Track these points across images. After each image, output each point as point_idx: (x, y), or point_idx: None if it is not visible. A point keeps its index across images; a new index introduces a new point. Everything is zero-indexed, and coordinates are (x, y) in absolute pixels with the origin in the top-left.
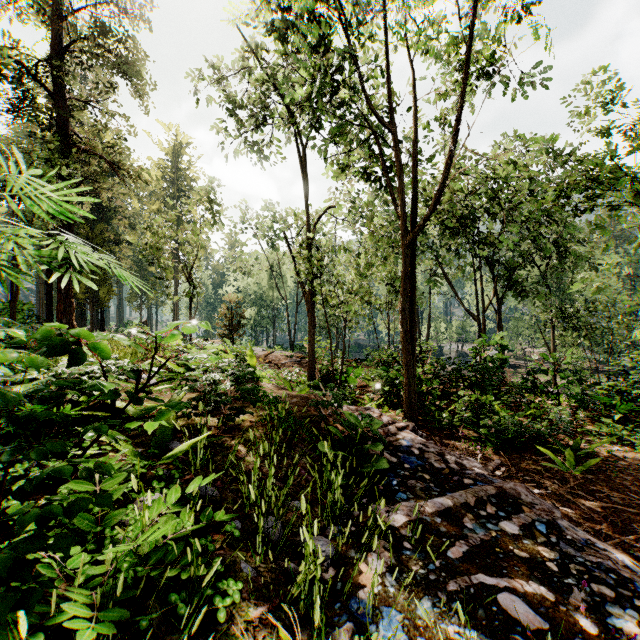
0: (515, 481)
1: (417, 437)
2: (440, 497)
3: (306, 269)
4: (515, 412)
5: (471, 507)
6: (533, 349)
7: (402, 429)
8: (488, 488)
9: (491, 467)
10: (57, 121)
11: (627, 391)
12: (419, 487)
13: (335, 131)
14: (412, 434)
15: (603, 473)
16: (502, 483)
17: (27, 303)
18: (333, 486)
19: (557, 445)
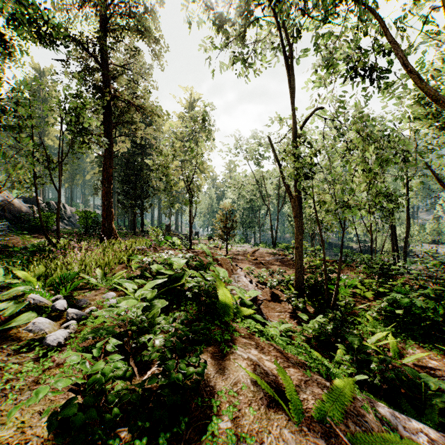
0: None
1: None
2: None
3: (294, 170)
4: None
5: None
6: None
7: None
8: None
9: None
10: (102, 80)
11: None
12: None
13: (331, 3)
14: None
15: None
16: None
17: (93, 212)
18: None
19: None
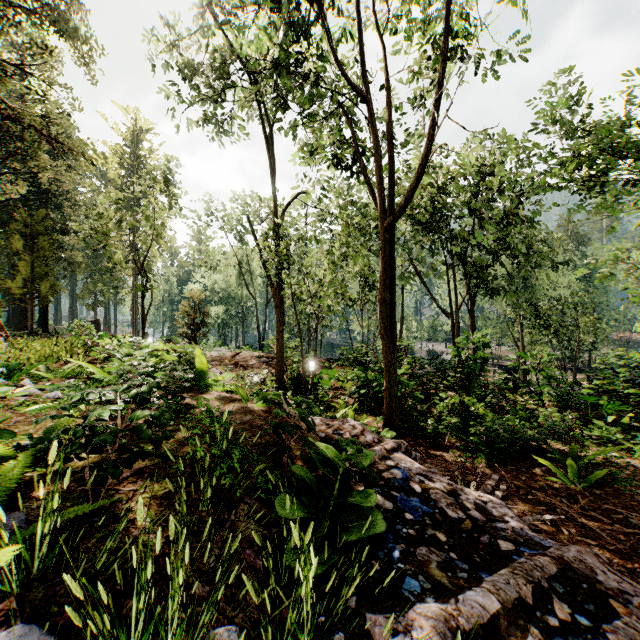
0: (518, 502)
1: (414, 463)
2: (475, 587)
3: (273, 258)
4: (499, 414)
5: (530, 607)
6: (500, 347)
7: (392, 451)
8: (543, 562)
9: (490, 486)
10: None
11: (616, 390)
12: (435, 562)
13: (306, 102)
14: (407, 459)
15: (610, 486)
16: (559, 549)
17: None
18: (298, 592)
19: (552, 452)
